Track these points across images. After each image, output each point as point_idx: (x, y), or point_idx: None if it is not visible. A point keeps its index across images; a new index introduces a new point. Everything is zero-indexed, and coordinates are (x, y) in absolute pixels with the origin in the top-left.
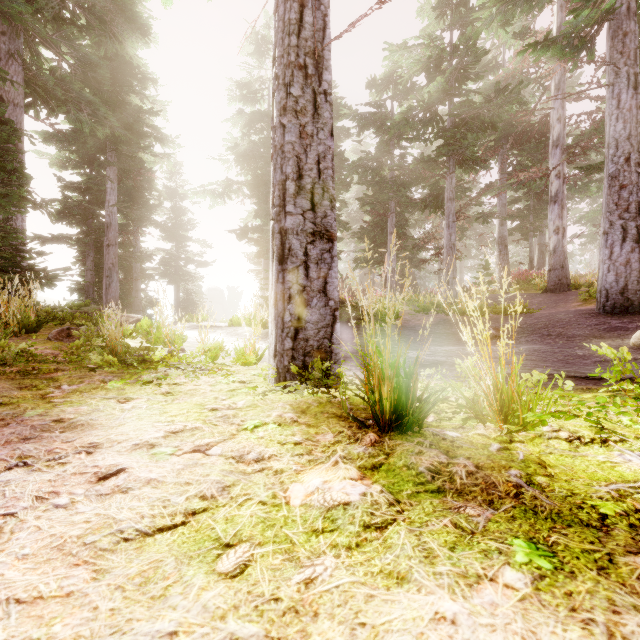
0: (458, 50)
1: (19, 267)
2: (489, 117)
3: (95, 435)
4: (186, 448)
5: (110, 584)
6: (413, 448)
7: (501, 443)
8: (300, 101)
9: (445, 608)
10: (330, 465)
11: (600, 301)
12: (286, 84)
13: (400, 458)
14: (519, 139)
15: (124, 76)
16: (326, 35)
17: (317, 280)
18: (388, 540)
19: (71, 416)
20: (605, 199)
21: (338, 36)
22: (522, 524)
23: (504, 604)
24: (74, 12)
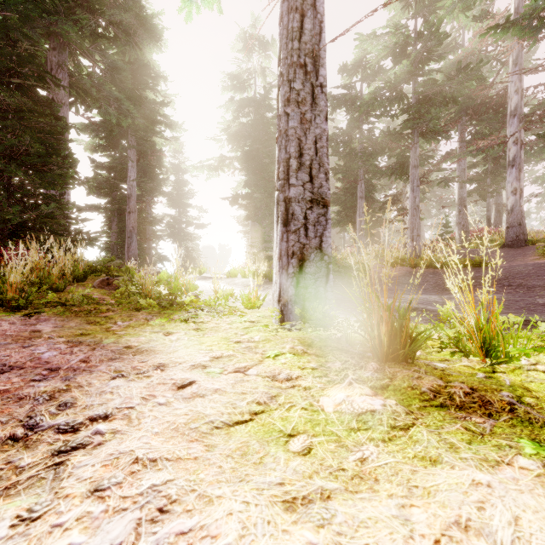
0: (422, 36)
1: (68, 231)
2: (450, 93)
3: (160, 358)
4: (229, 369)
5: (221, 453)
6: (412, 374)
7: (485, 373)
8: (301, 93)
9: (479, 477)
10: (346, 385)
11: None
12: (290, 80)
13: (403, 381)
14: (478, 110)
15: (141, 76)
16: (322, 38)
17: (314, 239)
18: (413, 437)
19: (136, 344)
20: None
21: (334, 39)
22: (523, 429)
23: (523, 478)
24: (106, 28)
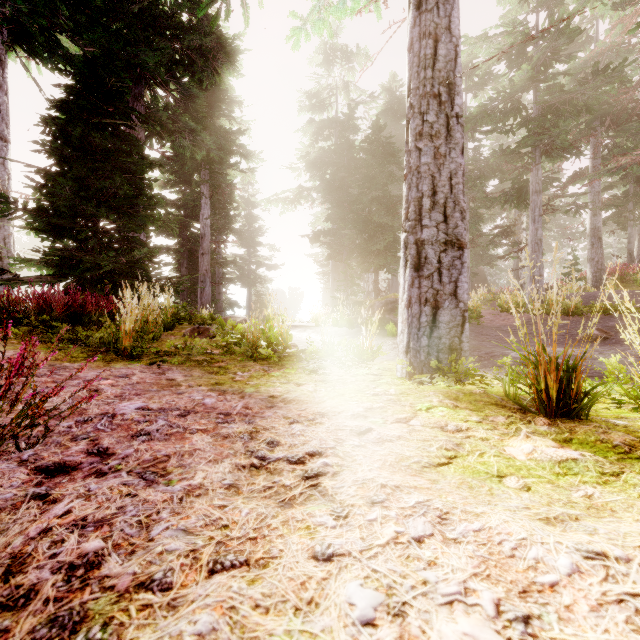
0: (548, 34)
1: (149, 276)
2: (583, 100)
3: (315, 407)
4: (390, 419)
5: (450, 485)
6: (595, 428)
7: None
8: (435, 126)
9: None
10: (524, 437)
11: None
12: (422, 112)
13: (588, 435)
14: (617, 119)
15: (215, 102)
16: (457, 63)
17: (448, 284)
18: (628, 481)
19: (278, 394)
20: None
21: (475, 66)
22: None
23: None
24: (183, 54)
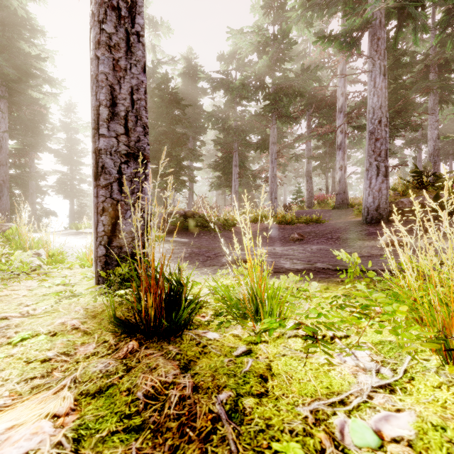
0: (277, 38)
1: None
2: (298, 88)
3: None
4: None
5: None
6: (153, 362)
7: (248, 345)
8: (113, 38)
9: None
10: (51, 393)
11: (364, 215)
12: (100, 21)
13: (130, 378)
14: (319, 106)
15: (14, 25)
16: None
17: (131, 195)
18: None
19: None
20: (367, 147)
21: None
22: None
23: None
24: None
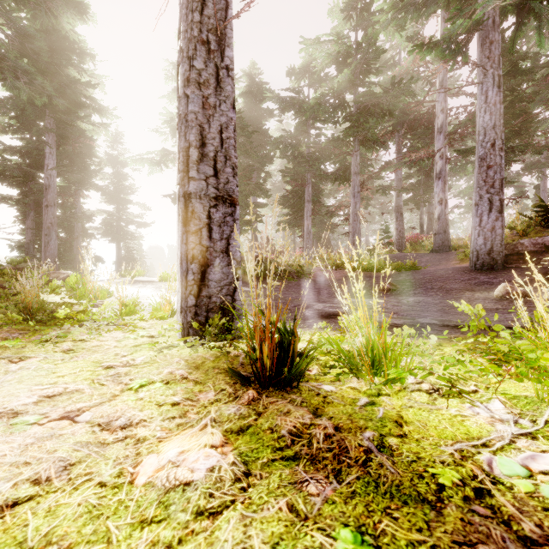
0: (361, 47)
1: None
2: (387, 105)
3: None
4: (54, 415)
5: None
6: (283, 407)
7: (369, 397)
8: (203, 74)
9: None
10: (198, 429)
11: (472, 260)
12: (189, 57)
13: (267, 419)
14: (412, 125)
15: (63, 50)
16: (228, 15)
17: (220, 241)
18: (215, 532)
19: None
20: (476, 177)
21: (237, 15)
22: (358, 505)
23: None
24: None
